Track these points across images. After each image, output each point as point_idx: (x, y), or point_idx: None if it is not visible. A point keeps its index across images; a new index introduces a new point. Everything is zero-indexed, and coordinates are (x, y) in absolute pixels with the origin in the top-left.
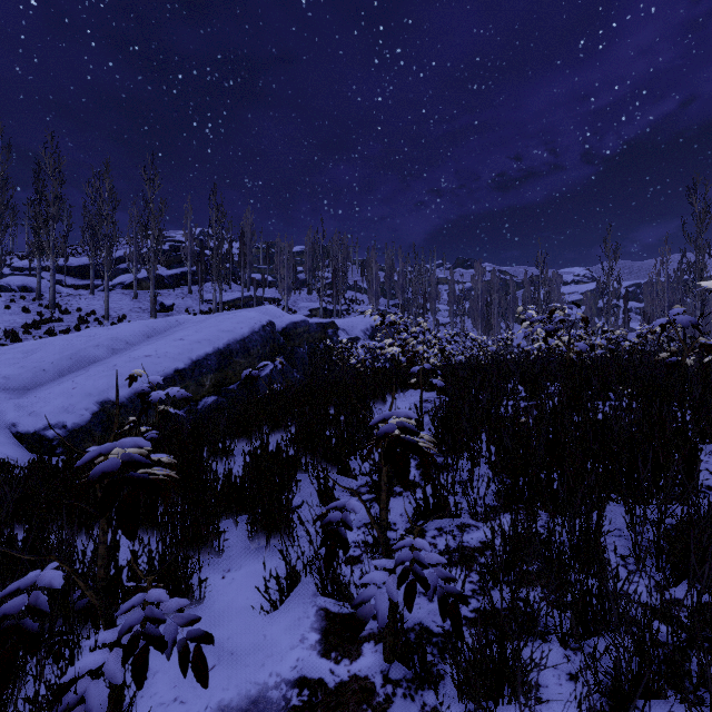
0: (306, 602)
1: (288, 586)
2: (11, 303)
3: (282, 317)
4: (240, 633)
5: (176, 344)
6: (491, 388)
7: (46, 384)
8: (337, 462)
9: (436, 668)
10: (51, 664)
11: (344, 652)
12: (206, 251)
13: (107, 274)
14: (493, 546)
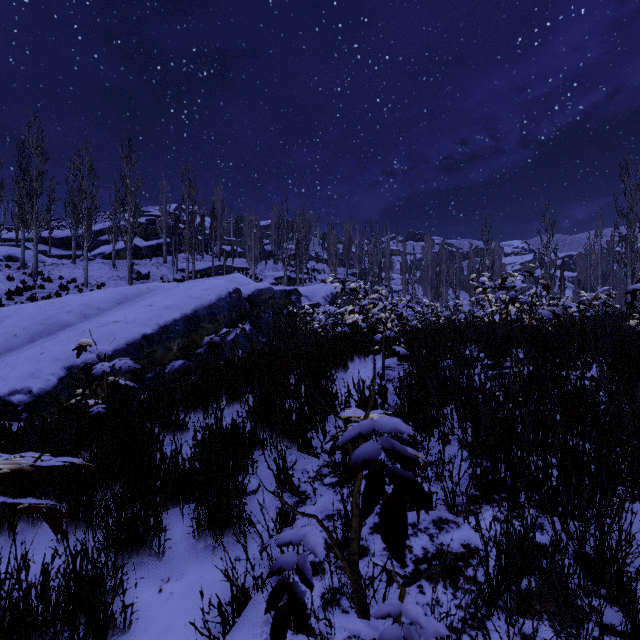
0: (256, 633)
1: (234, 611)
2: None
3: (248, 285)
4: None
5: (145, 310)
6: (455, 357)
7: (16, 349)
8: (297, 438)
9: None
10: None
11: None
12: (180, 225)
13: (86, 244)
14: (488, 566)
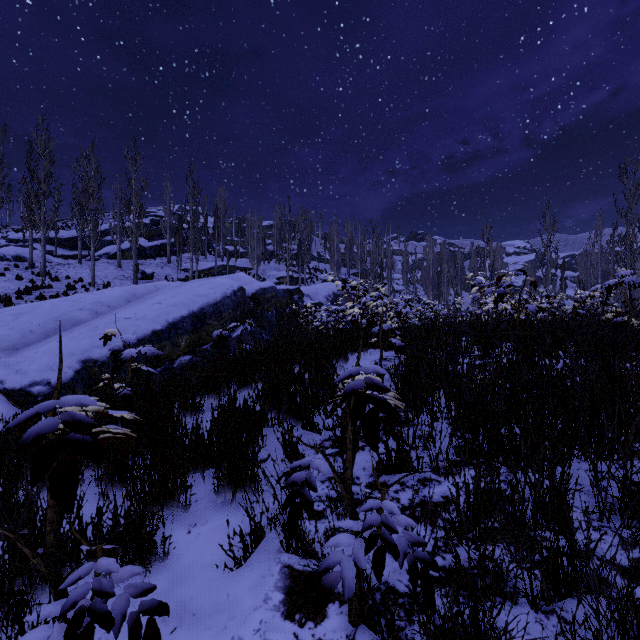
0: (270, 559)
1: (253, 543)
2: (6, 271)
3: (251, 284)
4: (203, 592)
5: (154, 307)
6: (447, 347)
7: (33, 344)
8: (302, 417)
9: (404, 632)
10: (9, 626)
11: (308, 614)
12: (184, 225)
13: (93, 245)
14: (458, 503)
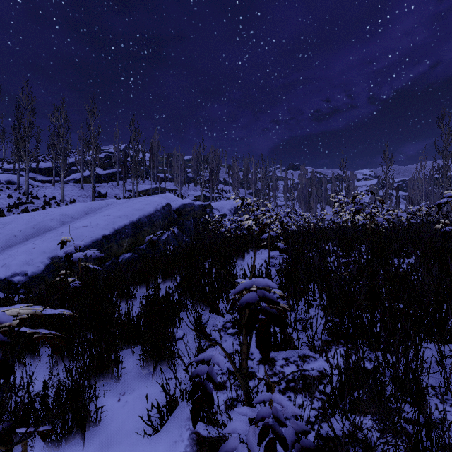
0: (182, 425)
1: (168, 412)
2: (0, 191)
3: (176, 201)
4: None
5: (104, 218)
6: (318, 249)
7: (16, 245)
8: (209, 304)
9: None
10: None
11: None
12: (128, 159)
13: (63, 173)
14: (332, 381)
